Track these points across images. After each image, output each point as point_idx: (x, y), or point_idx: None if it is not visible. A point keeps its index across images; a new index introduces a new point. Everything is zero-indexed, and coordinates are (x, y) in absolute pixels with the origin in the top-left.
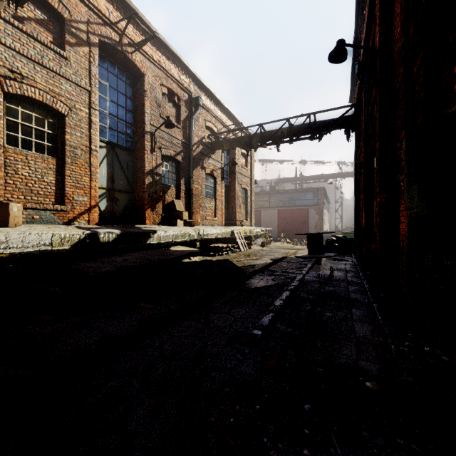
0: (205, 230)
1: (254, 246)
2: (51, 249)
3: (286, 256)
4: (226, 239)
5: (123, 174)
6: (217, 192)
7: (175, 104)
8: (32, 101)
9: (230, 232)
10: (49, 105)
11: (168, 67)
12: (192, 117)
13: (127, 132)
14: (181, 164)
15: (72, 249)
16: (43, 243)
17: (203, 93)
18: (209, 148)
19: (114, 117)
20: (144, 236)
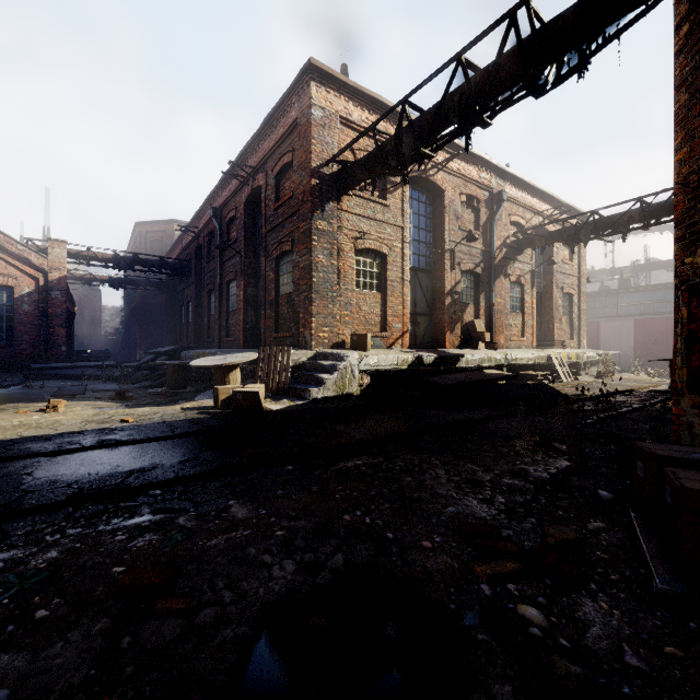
0: (513, 354)
1: (584, 377)
2: (397, 367)
3: (631, 389)
4: (539, 365)
5: (423, 297)
6: (525, 304)
7: (474, 208)
8: (367, 250)
9: (546, 357)
10: (378, 251)
11: (467, 171)
12: (494, 219)
13: (426, 253)
14: (480, 277)
15: (401, 369)
16: (393, 363)
17: (507, 183)
18: (515, 249)
19: (416, 242)
20: (455, 360)
